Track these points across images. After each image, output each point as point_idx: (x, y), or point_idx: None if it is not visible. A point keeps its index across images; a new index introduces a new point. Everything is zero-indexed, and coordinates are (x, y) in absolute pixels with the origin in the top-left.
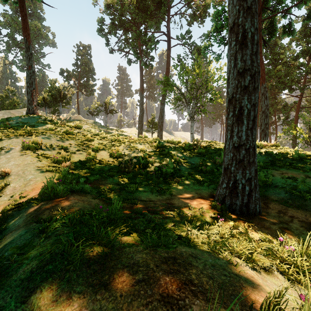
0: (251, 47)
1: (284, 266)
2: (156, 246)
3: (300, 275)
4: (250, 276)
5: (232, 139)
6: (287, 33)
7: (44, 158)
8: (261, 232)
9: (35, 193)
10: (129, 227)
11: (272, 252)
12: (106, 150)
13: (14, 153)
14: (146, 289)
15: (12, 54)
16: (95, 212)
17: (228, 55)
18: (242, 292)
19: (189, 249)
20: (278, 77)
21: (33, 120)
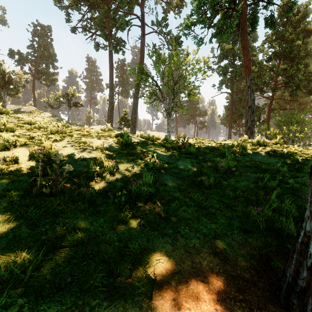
0: None
1: None
2: None
3: None
4: None
5: None
6: (270, 25)
7: None
8: None
9: None
10: None
11: None
12: (30, 146)
13: None
14: None
15: None
16: None
17: None
18: None
19: None
20: None
21: None
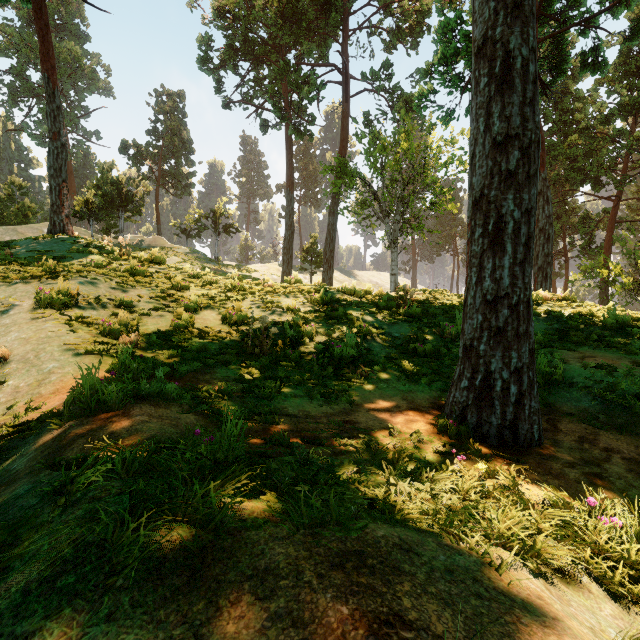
0: (523, 89)
1: (602, 563)
2: (319, 525)
3: (637, 582)
4: (536, 596)
5: (481, 284)
6: (591, 68)
7: (82, 325)
8: (546, 484)
9: (59, 401)
10: (260, 477)
11: (574, 532)
12: (214, 308)
13: (19, 314)
14: (293, 639)
15: (21, 109)
16: (184, 443)
17: (473, 106)
18: (522, 639)
19: (394, 530)
20: (571, 160)
21: (62, 246)
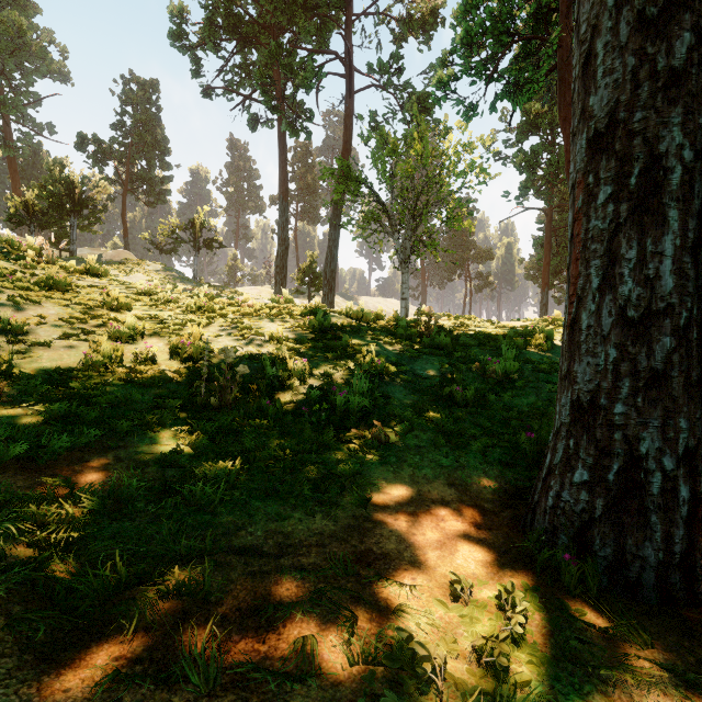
0: None
1: None
2: None
3: None
4: None
5: (614, 289)
6: None
7: None
8: None
9: None
10: None
11: None
12: (163, 336)
13: None
14: None
15: None
16: None
17: None
18: None
19: None
20: None
21: None
